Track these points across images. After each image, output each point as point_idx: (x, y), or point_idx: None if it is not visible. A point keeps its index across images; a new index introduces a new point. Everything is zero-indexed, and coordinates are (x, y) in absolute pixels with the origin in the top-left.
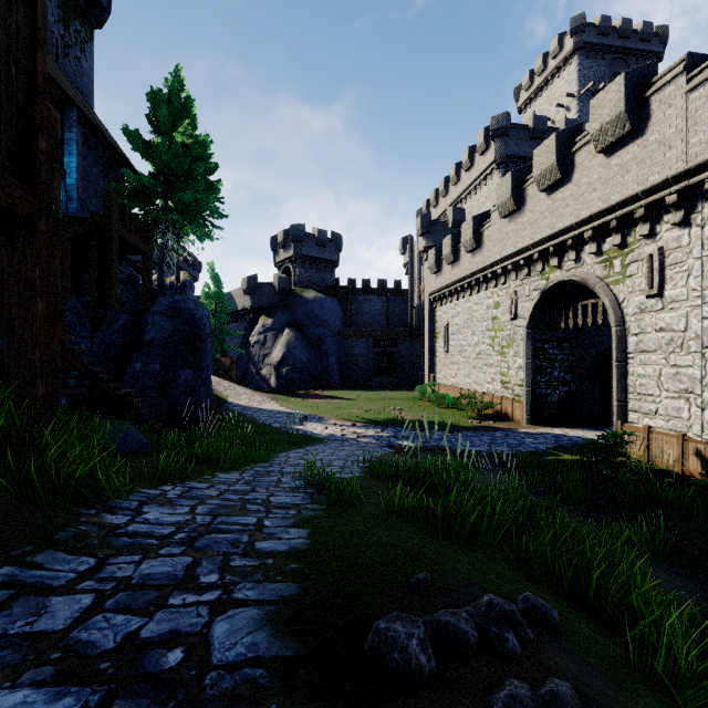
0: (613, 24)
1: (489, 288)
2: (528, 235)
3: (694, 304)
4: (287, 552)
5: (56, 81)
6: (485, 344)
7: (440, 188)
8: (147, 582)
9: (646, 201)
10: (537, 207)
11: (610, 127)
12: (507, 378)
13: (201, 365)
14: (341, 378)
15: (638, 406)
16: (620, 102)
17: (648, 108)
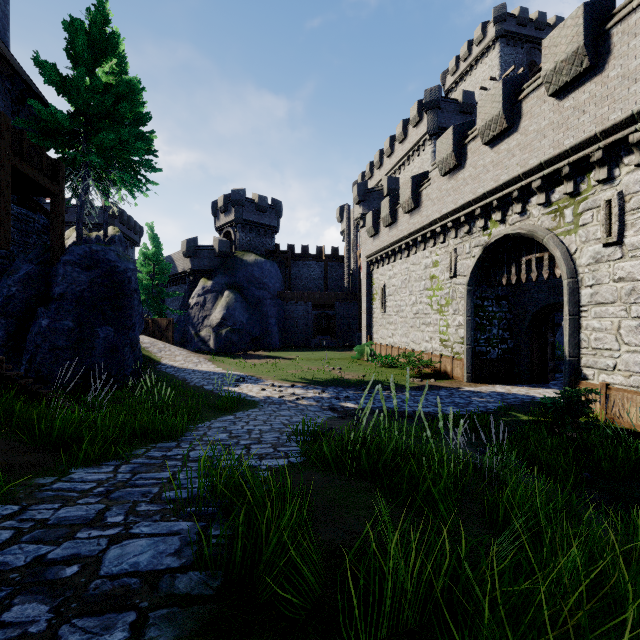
0: (530, 17)
1: (427, 247)
2: (469, 190)
3: None
4: None
5: None
6: (422, 303)
7: (375, 160)
8: None
9: (606, 142)
10: (479, 161)
11: (565, 65)
12: (446, 337)
13: (126, 323)
14: (281, 340)
15: (593, 361)
16: (578, 36)
17: (609, 42)
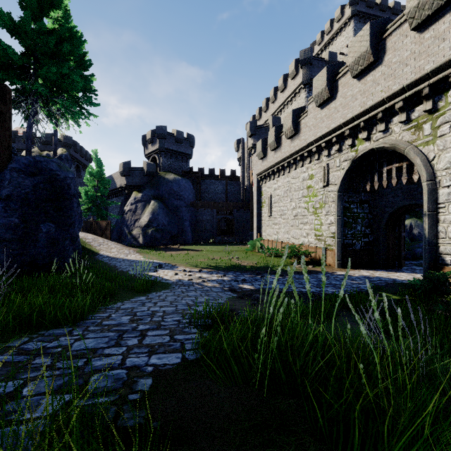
0: (375, 2)
1: (304, 164)
2: (340, 116)
3: None
4: None
5: None
6: (301, 208)
7: (263, 106)
8: None
9: None
10: (348, 92)
11: (427, 1)
12: (320, 232)
13: (67, 221)
14: (193, 237)
15: (450, 249)
16: None
17: None
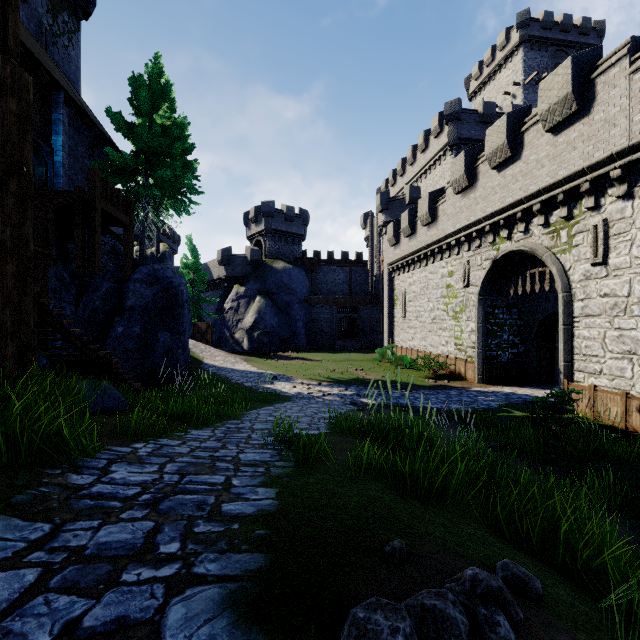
0: (555, 19)
1: (443, 258)
2: (480, 209)
3: (637, 271)
4: (254, 515)
5: (44, 65)
6: (439, 310)
7: (398, 168)
8: (102, 553)
9: (592, 176)
10: (488, 183)
11: (557, 108)
12: (460, 341)
13: (179, 329)
14: (307, 342)
15: (584, 366)
16: (567, 84)
17: (594, 90)
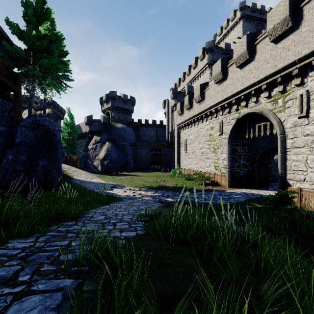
0: (257, 8)
1: (208, 120)
2: (229, 90)
3: None
4: None
5: None
6: (205, 148)
7: (181, 77)
8: None
9: (300, 65)
10: (234, 76)
11: (279, 26)
12: (217, 164)
13: (54, 158)
14: (134, 166)
15: (293, 177)
16: (286, 10)
17: (302, 13)
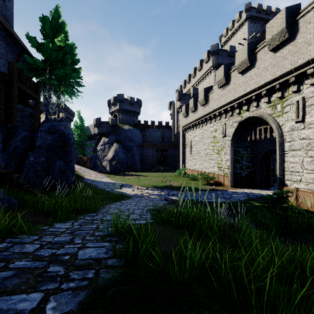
0: (263, 8)
1: (212, 122)
2: (232, 95)
3: None
4: None
5: None
6: (209, 149)
7: (187, 79)
8: None
9: (296, 73)
10: (236, 81)
11: (277, 37)
12: (220, 165)
13: (69, 159)
14: (141, 167)
15: (290, 177)
16: (283, 23)
17: (297, 26)
